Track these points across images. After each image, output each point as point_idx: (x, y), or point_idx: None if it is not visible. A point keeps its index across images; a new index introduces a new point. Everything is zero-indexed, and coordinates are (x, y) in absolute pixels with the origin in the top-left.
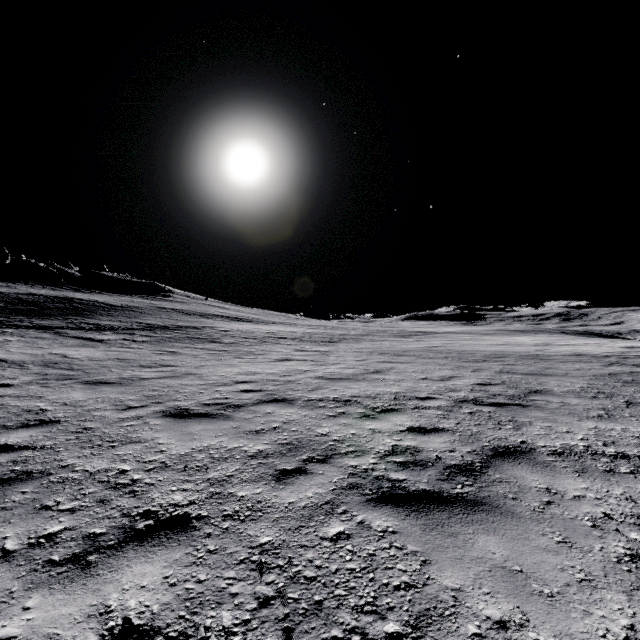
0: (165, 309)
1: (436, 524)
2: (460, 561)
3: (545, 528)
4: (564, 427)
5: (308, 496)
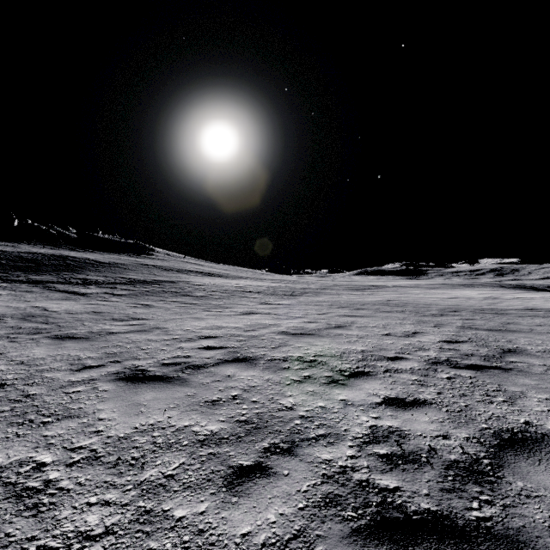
0: (147, 265)
1: None
2: None
3: None
4: None
5: (269, 521)
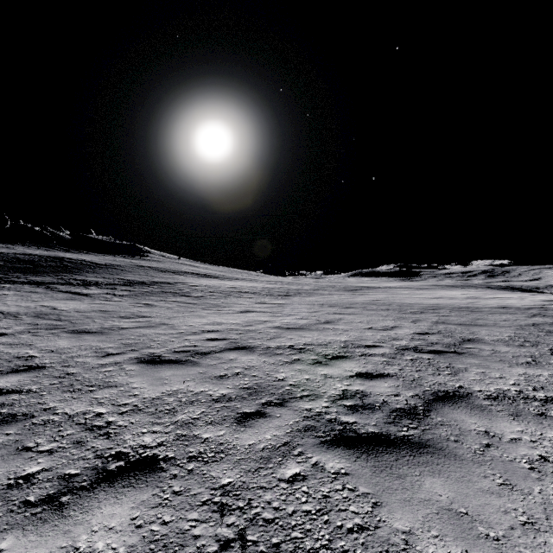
0: (143, 267)
1: (385, 466)
2: (409, 503)
3: (486, 470)
4: (497, 373)
5: (267, 438)
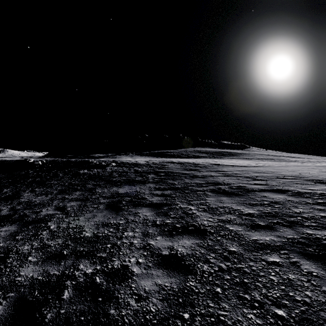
0: (257, 154)
1: None
2: None
3: None
4: None
5: None
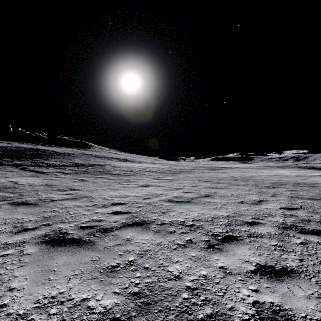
0: (87, 155)
1: None
2: None
3: None
4: None
5: None
